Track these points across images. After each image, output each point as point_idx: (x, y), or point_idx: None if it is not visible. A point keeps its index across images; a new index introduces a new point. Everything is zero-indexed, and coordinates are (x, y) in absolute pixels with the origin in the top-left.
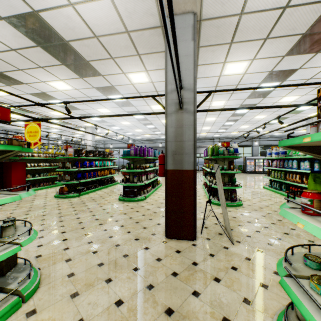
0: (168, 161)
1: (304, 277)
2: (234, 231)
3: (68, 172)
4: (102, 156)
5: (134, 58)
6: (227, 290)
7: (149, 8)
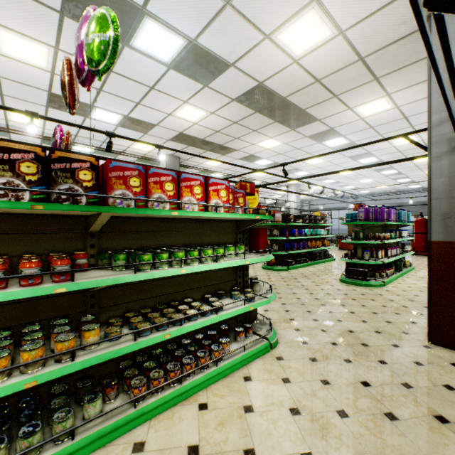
0: (433, 229)
1: None
2: None
3: (275, 241)
4: (313, 222)
5: (367, 85)
6: None
7: (398, 18)
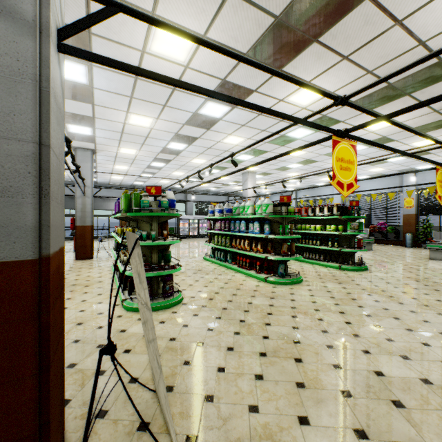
0: None
1: None
2: (179, 395)
3: None
4: None
5: None
6: None
7: None
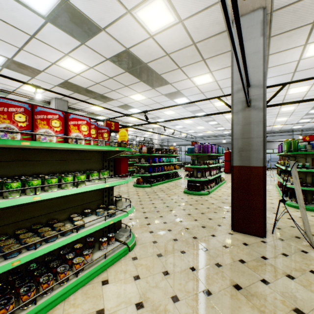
0: (234, 158)
1: None
2: None
3: (143, 167)
4: (168, 153)
5: (199, 64)
6: (302, 288)
7: (215, 19)
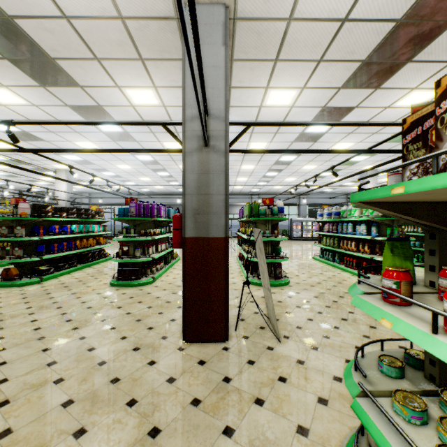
0: (187, 225)
1: (382, 392)
2: (281, 322)
3: (21, 243)
4: (84, 217)
5: (134, 64)
6: (274, 416)
7: None
